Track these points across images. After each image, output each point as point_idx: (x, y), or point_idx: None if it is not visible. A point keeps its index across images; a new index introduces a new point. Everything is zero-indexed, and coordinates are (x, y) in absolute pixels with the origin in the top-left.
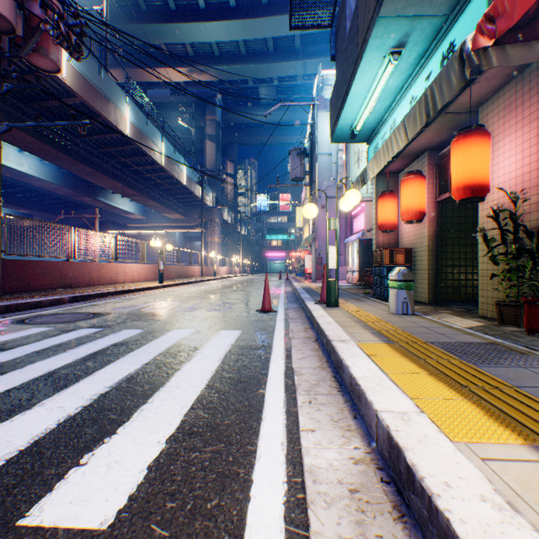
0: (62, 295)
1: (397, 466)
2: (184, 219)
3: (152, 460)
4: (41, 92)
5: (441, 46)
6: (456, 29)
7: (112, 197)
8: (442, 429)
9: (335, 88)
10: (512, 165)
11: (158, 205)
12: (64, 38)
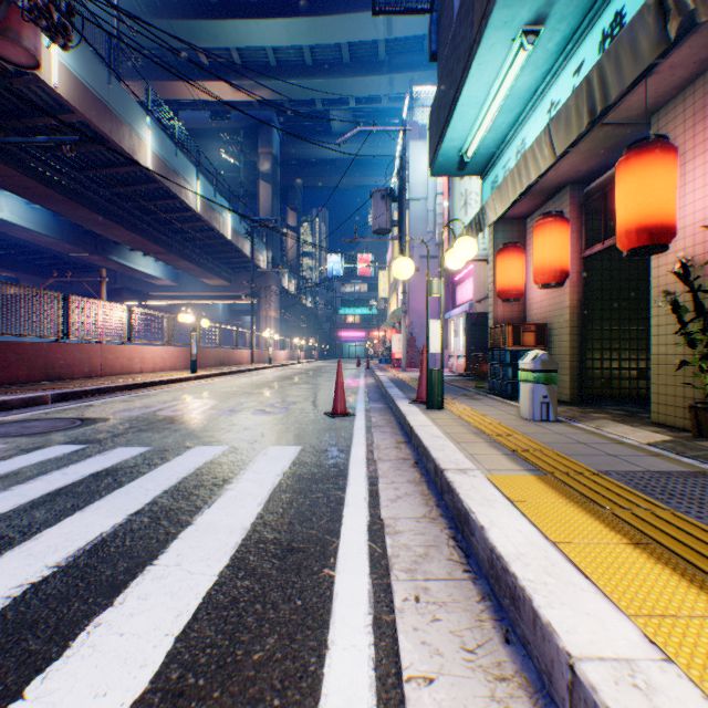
0: (43, 391)
1: None
2: (230, 286)
3: None
4: (23, 105)
5: (601, 20)
6: None
7: (130, 256)
8: None
9: (437, 97)
10: None
11: (194, 267)
12: (41, 13)
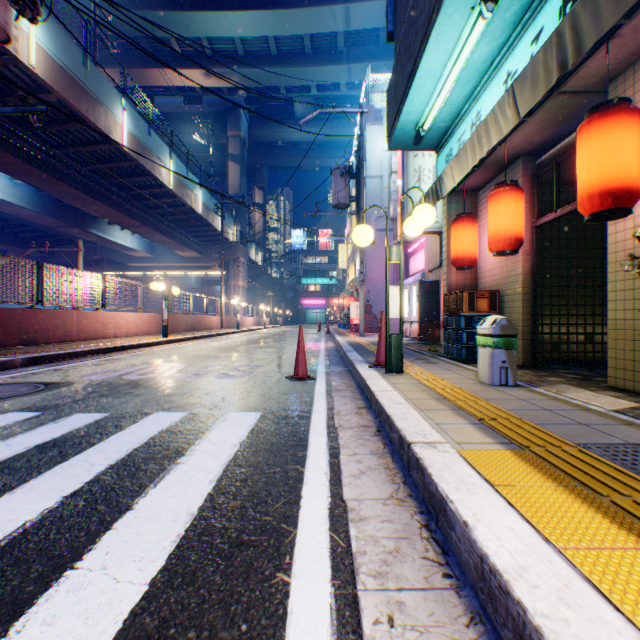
0: (14, 355)
1: None
2: (201, 258)
3: None
4: (3, 84)
5: None
6: None
7: (108, 229)
8: None
9: (395, 73)
10: None
11: (167, 240)
12: None
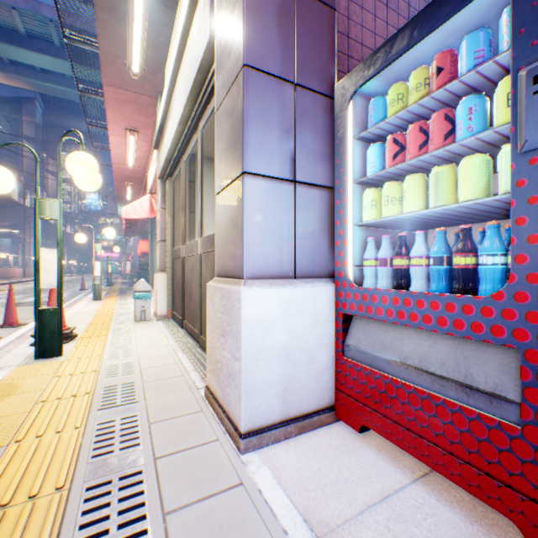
0: None
1: None
2: None
3: None
4: None
5: None
6: None
7: None
8: None
9: None
10: None
11: None
12: None
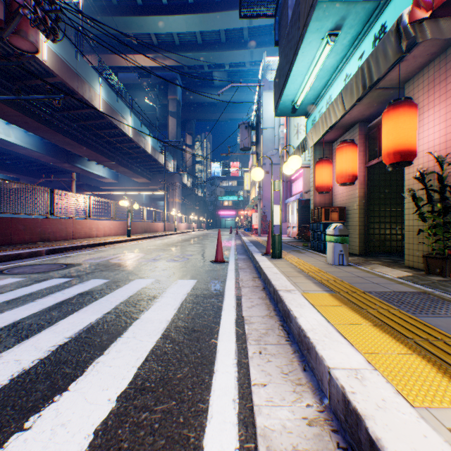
0: (40, 248)
1: (355, 433)
2: (150, 183)
3: (99, 422)
4: (25, 72)
5: (373, 28)
6: (388, 12)
7: (88, 164)
8: (400, 391)
9: (279, 69)
10: (436, 133)
11: (127, 171)
12: (41, 21)
